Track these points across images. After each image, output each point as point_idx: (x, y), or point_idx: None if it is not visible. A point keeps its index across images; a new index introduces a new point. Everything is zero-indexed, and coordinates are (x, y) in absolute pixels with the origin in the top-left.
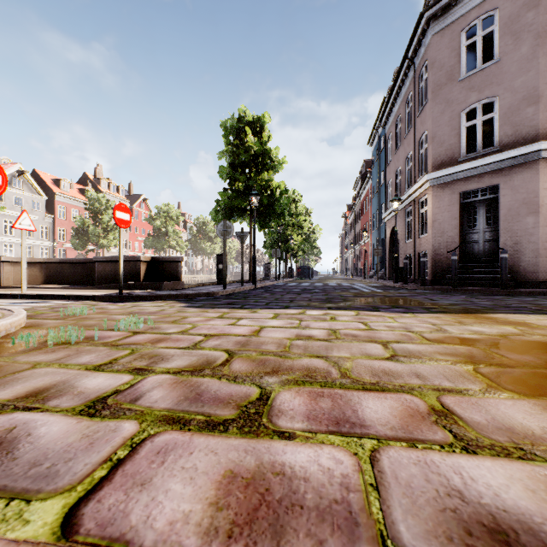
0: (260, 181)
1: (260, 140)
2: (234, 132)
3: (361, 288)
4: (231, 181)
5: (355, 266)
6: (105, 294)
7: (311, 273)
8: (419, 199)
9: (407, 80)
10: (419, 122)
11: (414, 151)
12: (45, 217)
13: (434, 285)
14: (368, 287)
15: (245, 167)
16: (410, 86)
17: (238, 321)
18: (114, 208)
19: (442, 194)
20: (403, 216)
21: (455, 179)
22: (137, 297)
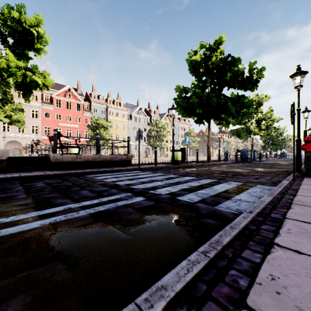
0: None
1: None
2: None
3: None
4: None
5: None
6: None
7: None
8: None
9: None
10: None
11: None
12: None
13: None
14: None
15: None
16: None
17: None
18: None
19: None
20: None
21: None
22: None
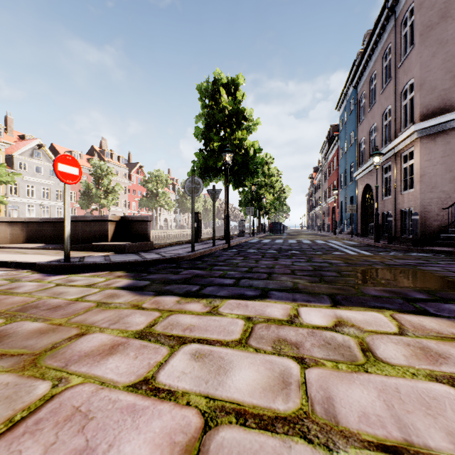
0: (234, 140)
1: (234, 101)
2: (209, 95)
3: (342, 248)
4: (206, 141)
5: (321, 221)
6: (50, 261)
7: (282, 228)
8: (401, 153)
9: (384, 33)
10: (401, 72)
11: (394, 104)
12: (60, 182)
13: (426, 246)
14: (348, 247)
15: (220, 128)
16: (389, 38)
17: (166, 361)
18: (54, 159)
19: (433, 145)
20: (380, 173)
21: (450, 127)
22: (82, 266)
